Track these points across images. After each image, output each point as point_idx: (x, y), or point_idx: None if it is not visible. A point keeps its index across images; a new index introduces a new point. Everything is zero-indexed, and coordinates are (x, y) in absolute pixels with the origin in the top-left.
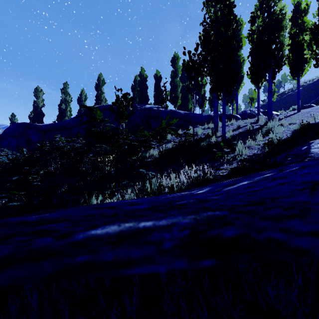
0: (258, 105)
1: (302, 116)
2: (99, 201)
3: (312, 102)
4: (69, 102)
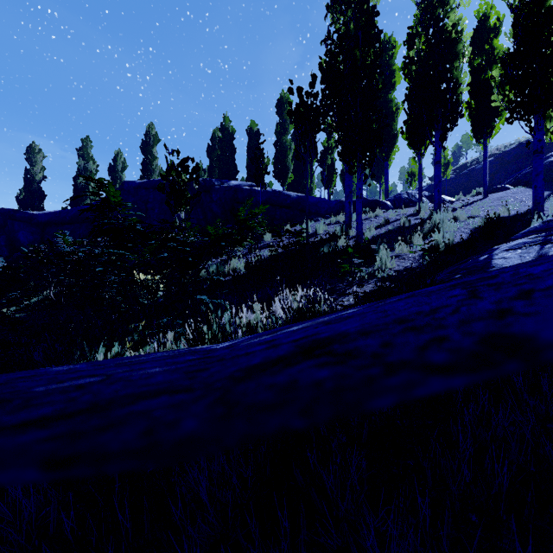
0: (419, 186)
1: (490, 204)
2: (114, 355)
3: (508, 183)
4: (93, 174)
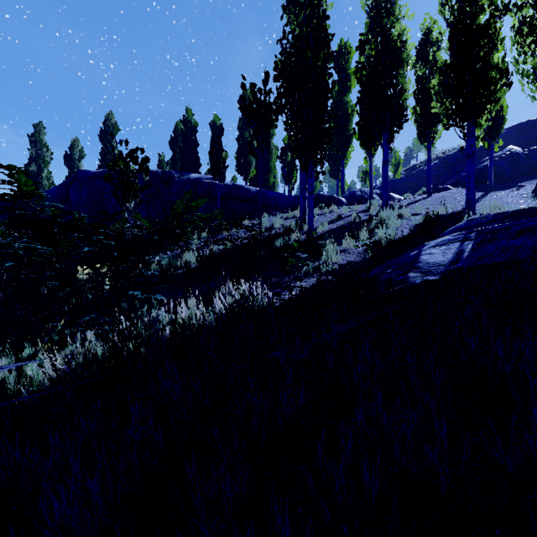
0: (370, 184)
1: (432, 203)
2: (26, 357)
3: (450, 183)
4: (46, 162)
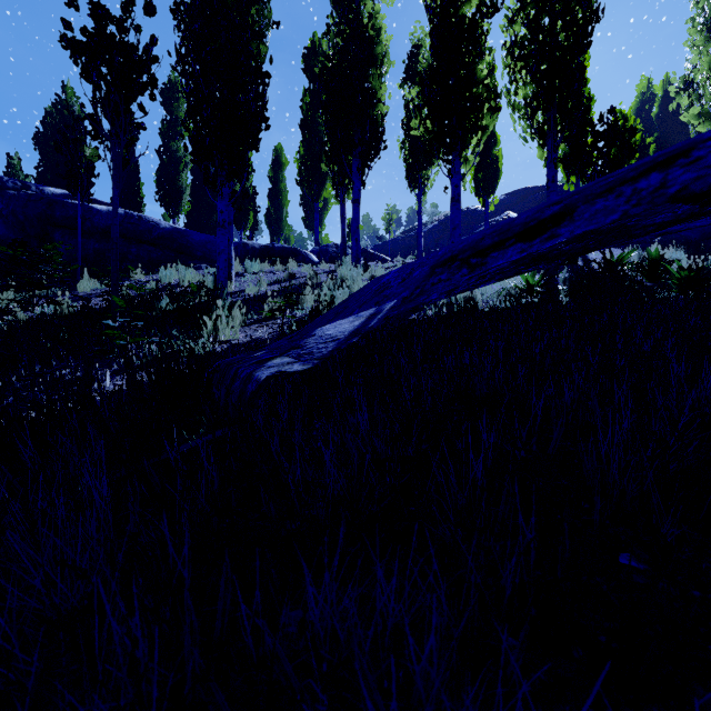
0: (343, 234)
1: None
2: None
3: None
4: None
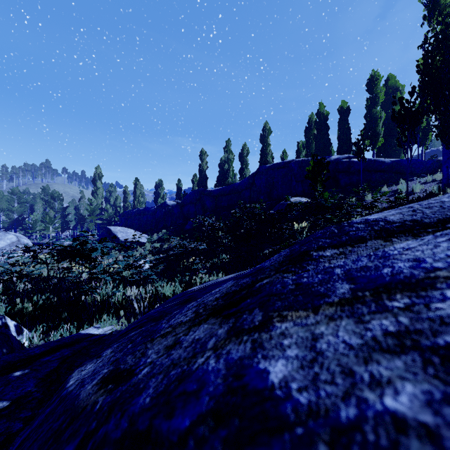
0: None
1: None
2: None
3: None
4: (232, 161)
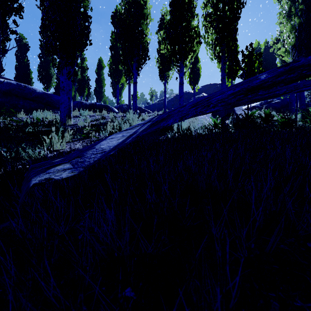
0: (129, 99)
1: None
2: None
3: None
4: None
